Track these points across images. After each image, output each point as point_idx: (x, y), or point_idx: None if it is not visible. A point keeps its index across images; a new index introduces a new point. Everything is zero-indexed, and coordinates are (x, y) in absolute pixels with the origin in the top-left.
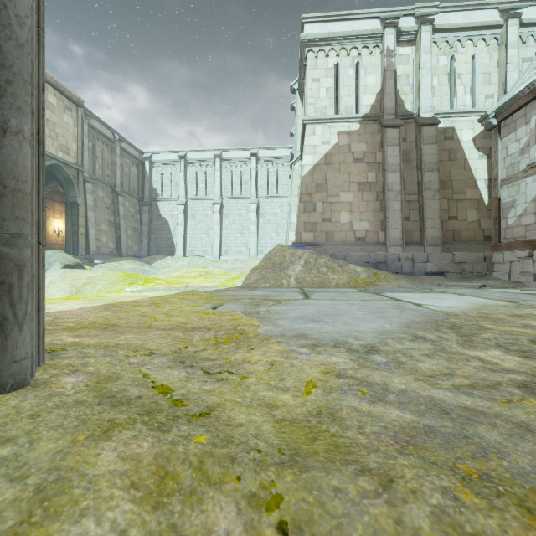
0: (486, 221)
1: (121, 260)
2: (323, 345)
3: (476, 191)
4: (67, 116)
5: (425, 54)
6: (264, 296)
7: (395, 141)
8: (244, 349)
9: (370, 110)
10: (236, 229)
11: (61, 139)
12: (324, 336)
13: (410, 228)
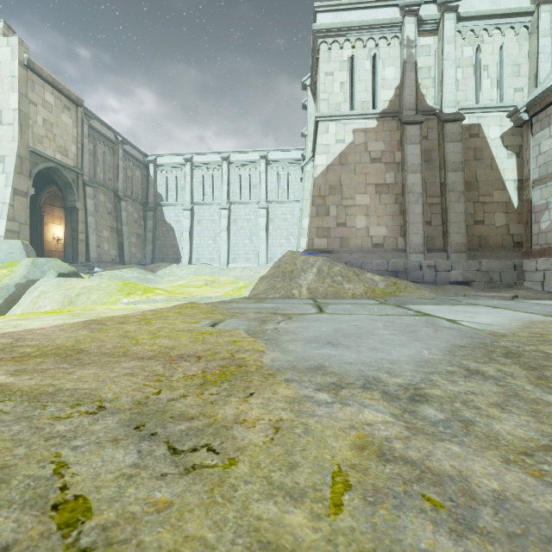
0: (515, 226)
1: (123, 268)
2: (348, 385)
3: (504, 193)
4: (65, 116)
5: (449, 44)
6: (272, 310)
7: (416, 139)
8: (238, 395)
9: (388, 106)
10: (245, 236)
11: (59, 140)
12: (348, 369)
13: (432, 233)
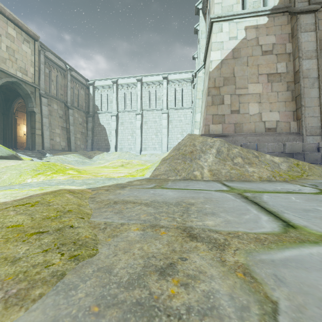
0: None
1: (68, 154)
2: None
3: None
4: (25, 47)
5: None
6: (179, 211)
7: (310, 27)
8: None
9: (278, 3)
10: (152, 132)
11: (20, 63)
12: None
13: None
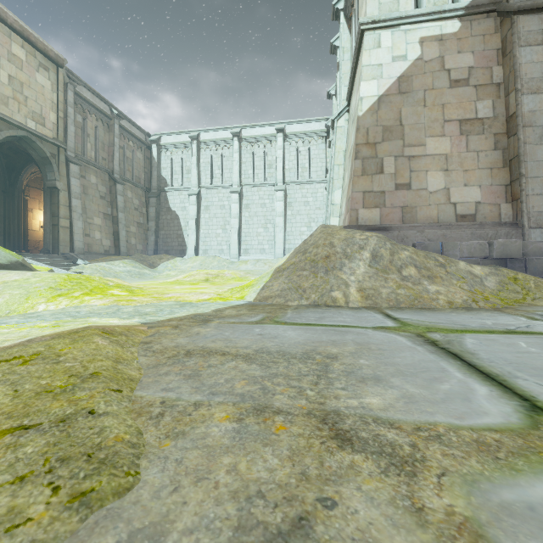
0: None
1: (116, 260)
2: None
3: None
4: (42, 77)
5: None
6: (309, 372)
7: (536, 37)
8: None
9: None
10: (258, 223)
11: (33, 105)
12: None
13: None
